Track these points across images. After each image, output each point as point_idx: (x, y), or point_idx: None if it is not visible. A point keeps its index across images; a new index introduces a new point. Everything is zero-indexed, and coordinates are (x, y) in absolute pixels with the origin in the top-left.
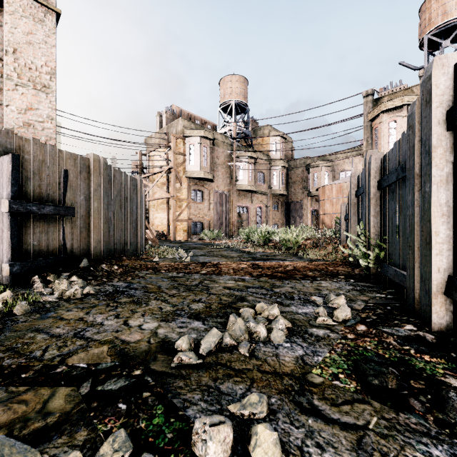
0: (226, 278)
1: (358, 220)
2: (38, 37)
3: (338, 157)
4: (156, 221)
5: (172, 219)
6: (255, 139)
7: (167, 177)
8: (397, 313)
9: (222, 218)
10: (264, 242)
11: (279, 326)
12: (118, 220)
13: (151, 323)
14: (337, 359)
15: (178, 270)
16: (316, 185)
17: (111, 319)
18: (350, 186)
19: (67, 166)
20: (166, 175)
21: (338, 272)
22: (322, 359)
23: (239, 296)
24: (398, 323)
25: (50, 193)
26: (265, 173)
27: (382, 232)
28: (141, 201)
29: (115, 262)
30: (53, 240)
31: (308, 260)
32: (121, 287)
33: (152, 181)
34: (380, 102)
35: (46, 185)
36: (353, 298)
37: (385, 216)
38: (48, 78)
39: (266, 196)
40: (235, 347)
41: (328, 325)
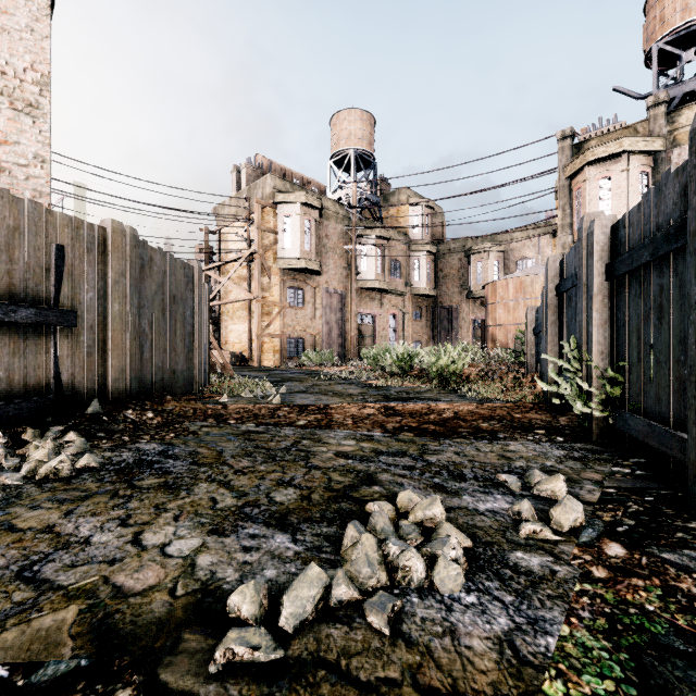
0: (339, 435)
1: (560, 334)
2: (19, 20)
3: (515, 237)
4: (232, 336)
5: (256, 333)
6: (386, 210)
7: (248, 267)
8: (672, 513)
9: (335, 332)
10: (402, 370)
11: (450, 553)
12: (159, 334)
13: (187, 540)
14: (591, 645)
15: (259, 419)
16: (481, 281)
17: (110, 529)
18: (546, 277)
19: (63, 238)
20: (246, 264)
21: (531, 422)
22: (557, 645)
23: (364, 473)
24: (687, 539)
25: (29, 286)
26: (402, 263)
27: (615, 354)
28: (199, 302)
29: (150, 405)
30: (36, 369)
31: (476, 401)
32: (151, 453)
33: (225, 274)
34: (584, 148)
35: (21, 271)
36: (573, 477)
37: (623, 325)
38: (36, 92)
39: (403, 297)
40: (358, 607)
41: (544, 543)
